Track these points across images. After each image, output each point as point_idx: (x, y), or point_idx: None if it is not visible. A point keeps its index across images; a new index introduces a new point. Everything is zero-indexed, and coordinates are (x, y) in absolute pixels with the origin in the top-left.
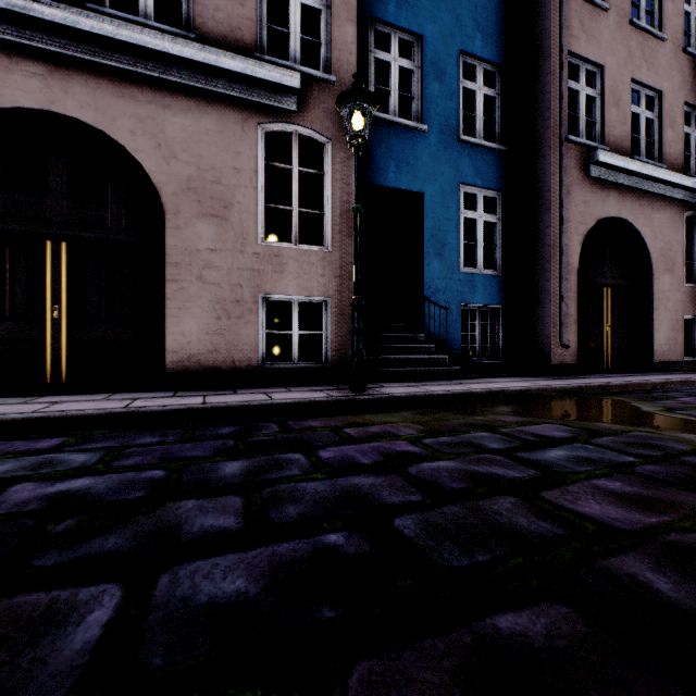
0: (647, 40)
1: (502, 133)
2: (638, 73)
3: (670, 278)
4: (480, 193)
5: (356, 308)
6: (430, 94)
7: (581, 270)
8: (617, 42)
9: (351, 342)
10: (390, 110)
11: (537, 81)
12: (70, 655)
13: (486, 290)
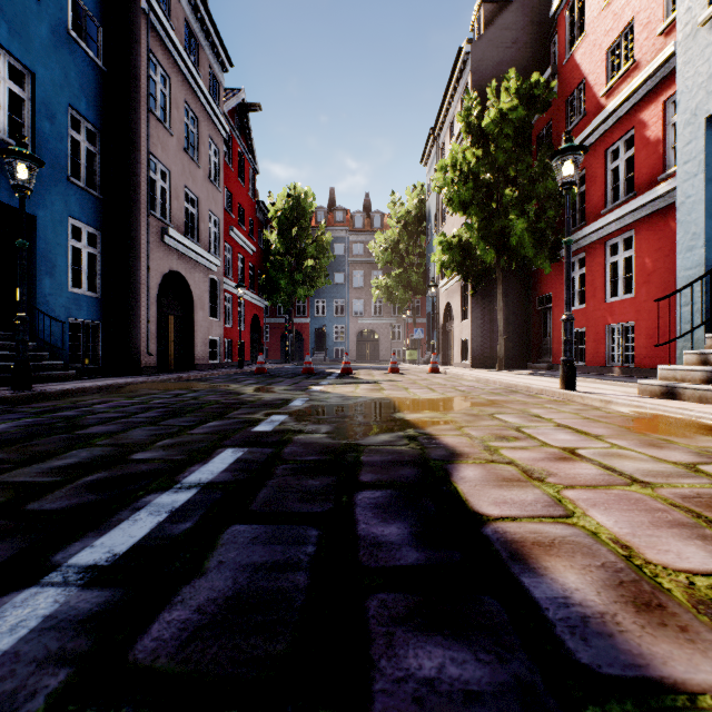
0: (193, 164)
1: (103, 185)
2: (189, 183)
3: (203, 314)
4: (85, 228)
5: (24, 323)
6: (42, 129)
7: (157, 302)
8: (178, 159)
9: (17, 350)
10: (1, 126)
11: (131, 161)
12: (147, 420)
13: (90, 309)
